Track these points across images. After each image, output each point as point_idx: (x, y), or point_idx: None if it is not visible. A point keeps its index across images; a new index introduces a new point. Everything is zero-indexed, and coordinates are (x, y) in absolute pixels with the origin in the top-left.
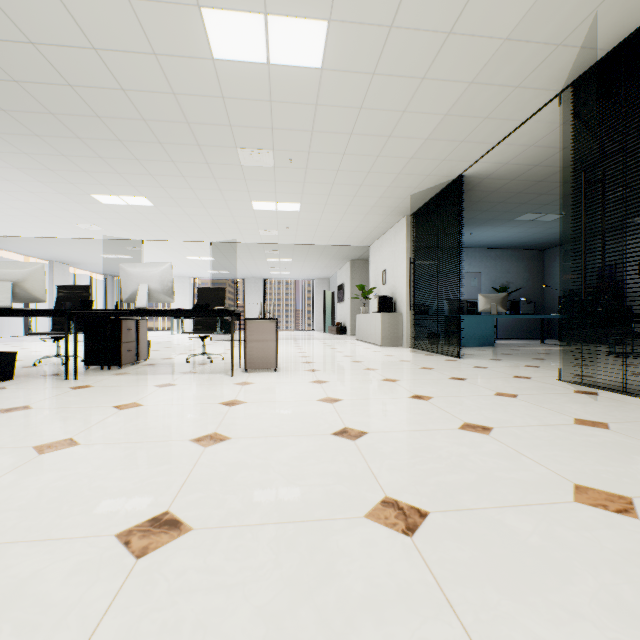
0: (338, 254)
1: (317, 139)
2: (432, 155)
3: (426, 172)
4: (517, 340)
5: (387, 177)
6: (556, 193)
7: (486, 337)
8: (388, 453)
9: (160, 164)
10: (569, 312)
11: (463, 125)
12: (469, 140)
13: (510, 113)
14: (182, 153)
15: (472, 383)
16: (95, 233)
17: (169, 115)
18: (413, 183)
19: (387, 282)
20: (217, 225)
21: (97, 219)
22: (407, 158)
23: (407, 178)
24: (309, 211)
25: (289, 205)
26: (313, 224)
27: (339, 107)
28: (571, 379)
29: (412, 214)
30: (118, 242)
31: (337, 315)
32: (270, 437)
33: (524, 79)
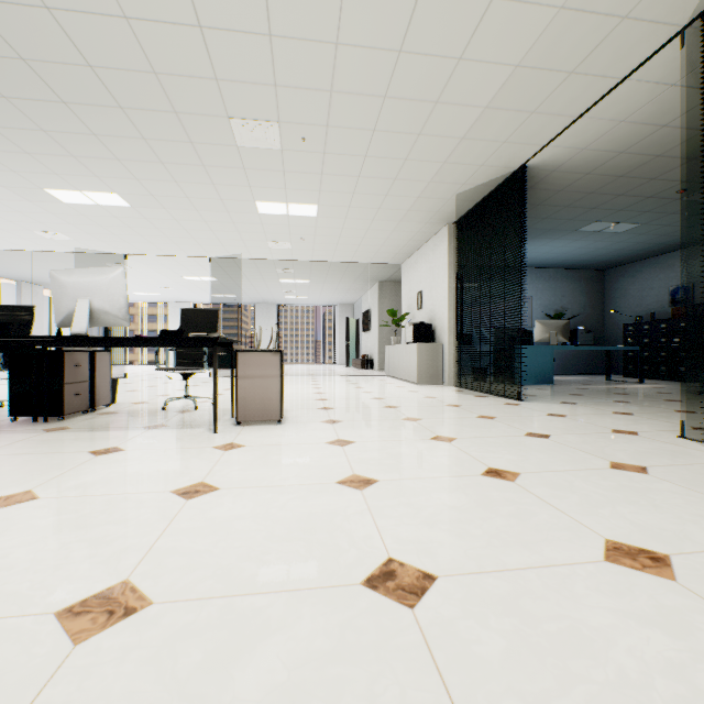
0: (364, 274)
1: (338, 105)
2: (490, 134)
3: (479, 160)
4: (575, 376)
5: (429, 167)
6: (636, 194)
7: (544, 373)
8: (499, 664)
9: (127, 143)
10: (637, 343)
11: (538, 85)
12: (542, 110)
13: (605, 65)
14: (155, 125)
15: (563, 444)
16: (64, 244)
17: (126, 58)
18: (461, 177)
19: (424, 306)
20: (215, 235)
21: (62, 225)
22: (457, 138)
23: (454, 169)
24: (329, 216)
25: (303, 207)
26: (334, 234)
27: (369, 49)
28: (695, 435)
29: (456, 222)
30: (96, 257)
31: (362, 346)
32: (235, 598)
33: (638, 2)
